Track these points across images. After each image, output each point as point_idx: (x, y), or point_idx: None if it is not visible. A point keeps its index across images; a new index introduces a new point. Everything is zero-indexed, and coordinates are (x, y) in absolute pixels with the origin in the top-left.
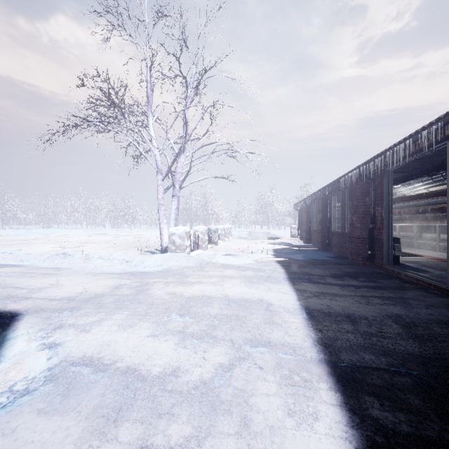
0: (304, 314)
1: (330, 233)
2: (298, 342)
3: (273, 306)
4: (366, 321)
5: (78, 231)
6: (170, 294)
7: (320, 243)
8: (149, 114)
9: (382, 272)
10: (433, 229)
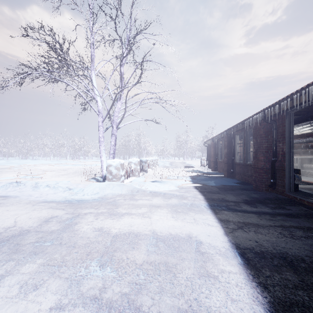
0: (238, 257)
1: (233, 163)
2: None
3: (203, 245)
4: (305, 265)
5: (46, 161)
6: (97, 230)
7: (226, 171)
8: (92, 69)
9: (284, 198)
10: (312, 161)
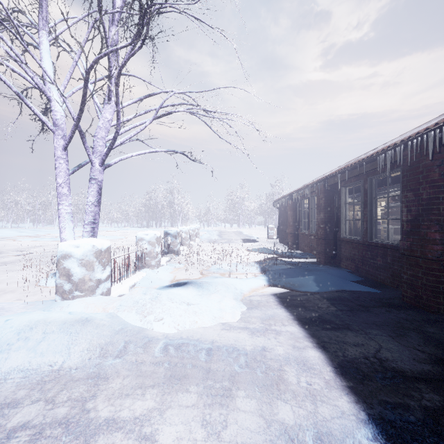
0: None
1: (336, 240)
2: None
3: None
4: None
5: (8, 231)
6: None
7: (322, 254)
8: (40, 25)
9: None
10: None
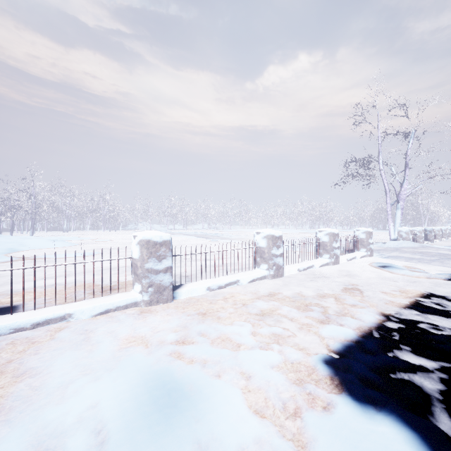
0: None
1: None
2: None
3: None
4: None
5: (296, 230)
6: (412, 250)
7: None
8: (379, 162)
9: None
10: None
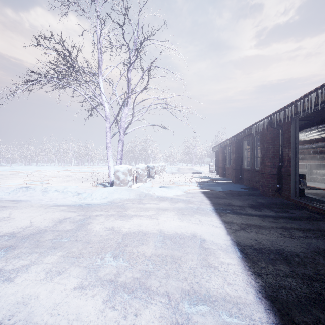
0: (238, 252)
1: (241, 169)
2: (240, 295)
3: (206, 242)
4: (299, 259)
5: (50, 167)
6: (108, 229)
7: (234, 177)
8: (99, 75)
9: (290, 203)
10: (321, 166)
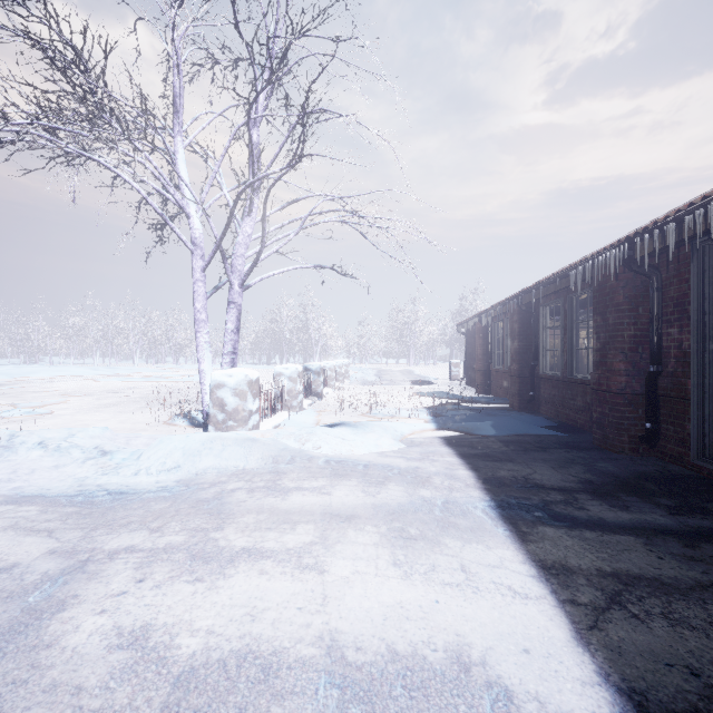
0: None
1: (534, 377)
2: None
3: (518, 712)
4: None
5: (79, 369)
6: (124, 644)
7: (515, 397)
8: (176, 132)
9: (688, 474)
10: None
